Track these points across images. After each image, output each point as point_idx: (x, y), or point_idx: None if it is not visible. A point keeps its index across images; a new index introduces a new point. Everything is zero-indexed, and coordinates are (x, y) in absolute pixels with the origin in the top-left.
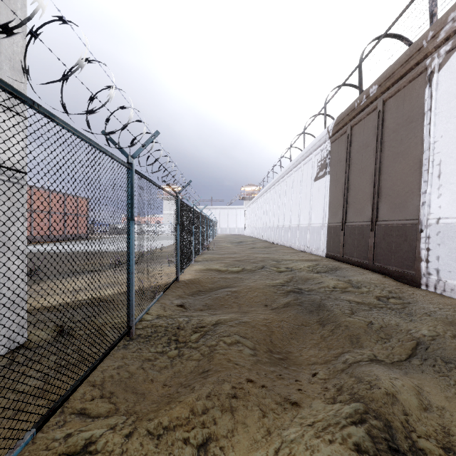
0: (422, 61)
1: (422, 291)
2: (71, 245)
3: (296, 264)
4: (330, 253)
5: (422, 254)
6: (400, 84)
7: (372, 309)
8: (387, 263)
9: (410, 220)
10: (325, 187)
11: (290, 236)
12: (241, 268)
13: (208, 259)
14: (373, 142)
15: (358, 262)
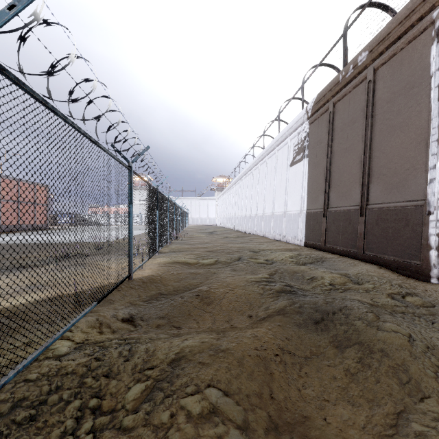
0: (427, 14)
1: (434, 285)
2: (21, 236)
3: (275, 254)
4: (309, 241)
5: (432, 240)
6: (397, 46)
7: (395, 315)
8: (382, 252)
9: (413, 201)
10: (303, 171)
11: (263, 225)
12: (215, 261)
13: (176, 250)
14: (361, 116)
15: (345, 251)
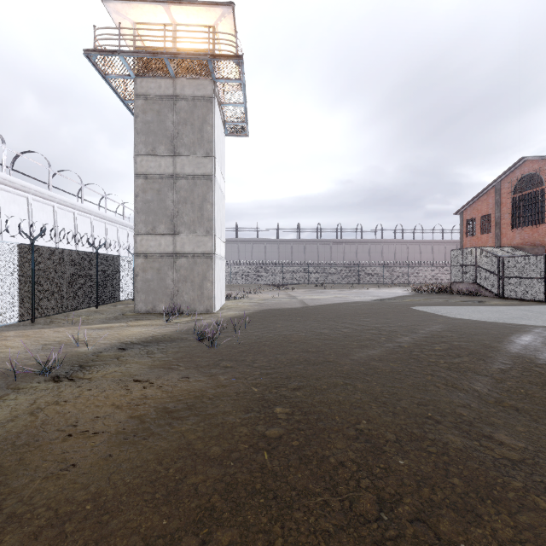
0: None
1: None
2: None
3: None
4: None
5: None
6: None
7: None
8: None
9: None
10: None
11: None
12: None
13: None
14: None
15: None
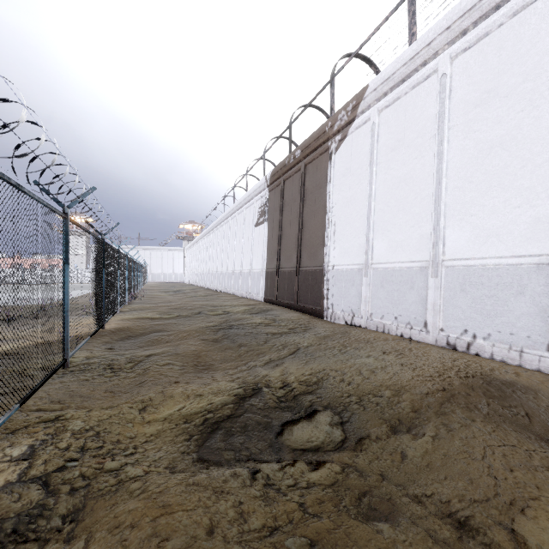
0: (326, 142)
1: (324, 321)
2: None
3: (233, 309)
4: (267, 297)
5: (325, 293)
6: (315, 155)
7: (283, 335)
8: (305, 303)
9: (319, 267)
10: (264, 233)
11: (233, 283)
12: (177, 315)
13: (137, 309)
14: (299, 198)
15: (287, 304)
